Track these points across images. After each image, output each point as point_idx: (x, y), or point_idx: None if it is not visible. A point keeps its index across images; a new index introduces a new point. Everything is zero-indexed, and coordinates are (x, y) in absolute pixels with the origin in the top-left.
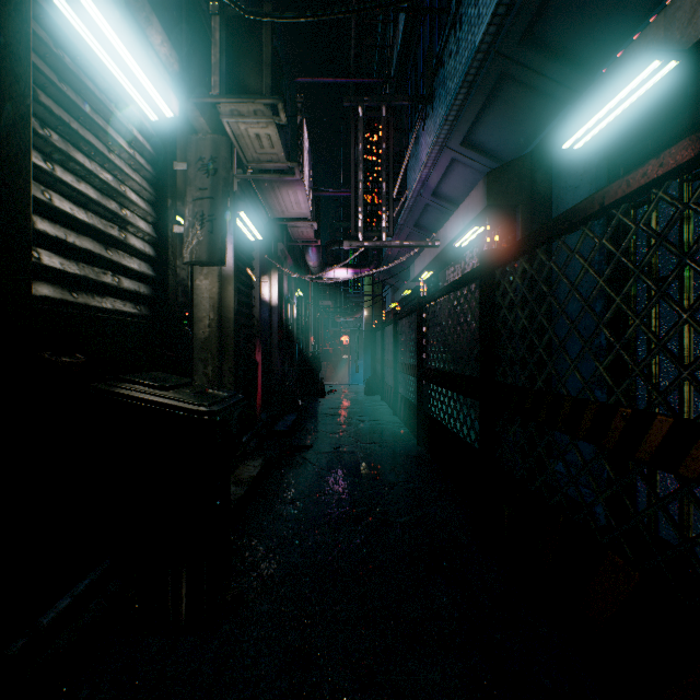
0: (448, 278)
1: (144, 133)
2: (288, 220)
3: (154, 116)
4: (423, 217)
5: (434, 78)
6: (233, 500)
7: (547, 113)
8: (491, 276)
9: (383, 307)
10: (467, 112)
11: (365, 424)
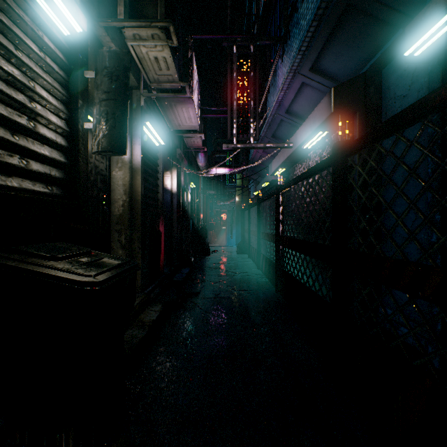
0: (296, 172)
1: (57, 43)
2: (183, 132)
3: (66, 30)
4: (278, 130)
5: (293, 11)
6: (134, 343)
7: (381, 38)
8: (344, 162)
9: (249, 195)
10: (316, 42)
11: (238, 276)
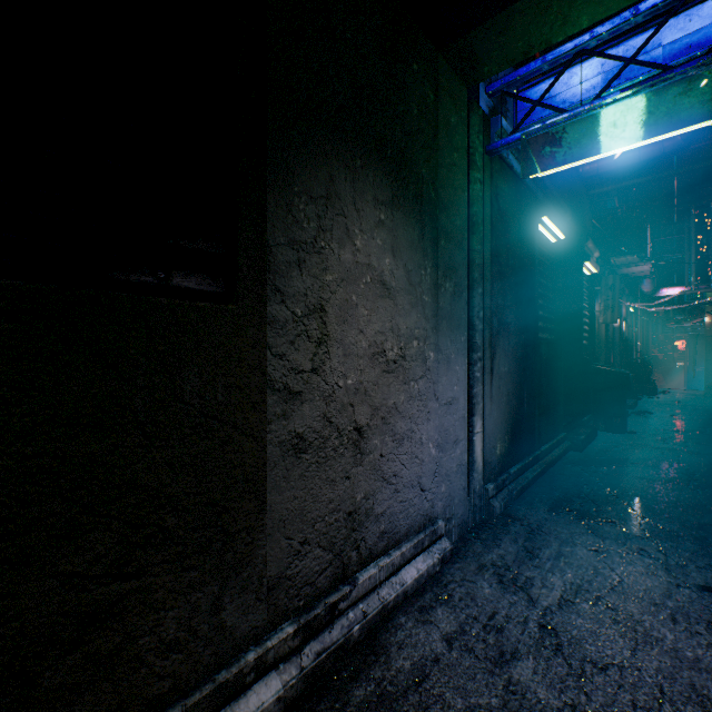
0: None
1: (586, 282)
2: None
3: (589, 274)
4: None
5: None
6: None
7: None
8: None
9: None
10: None
11: (699, 410)
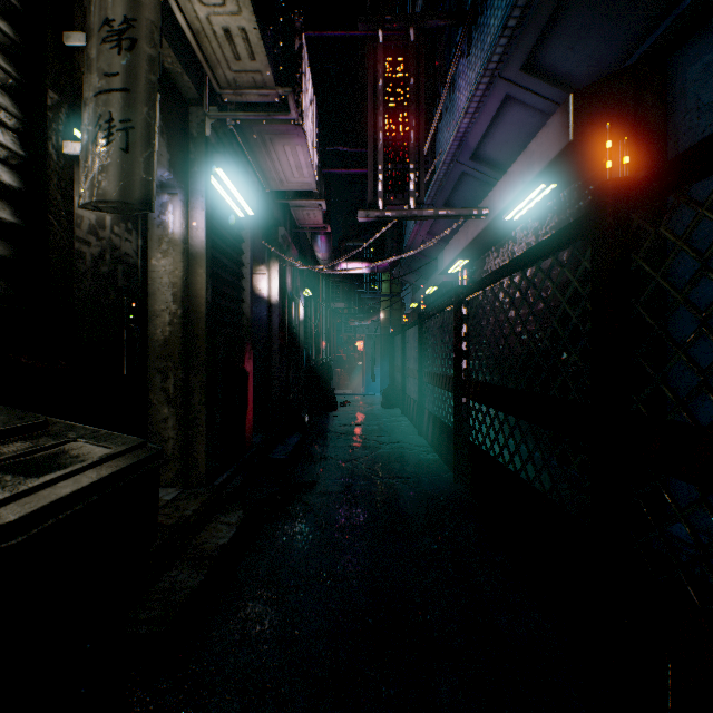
0: (488, 267)
1: None
2: (290, 198)
3: None
4: (456, 192)
5: None
6: (175, 603)
7: None
8: (621, 224)
9: (401, 310)
10: (539, 6)
11: (385, 448)
